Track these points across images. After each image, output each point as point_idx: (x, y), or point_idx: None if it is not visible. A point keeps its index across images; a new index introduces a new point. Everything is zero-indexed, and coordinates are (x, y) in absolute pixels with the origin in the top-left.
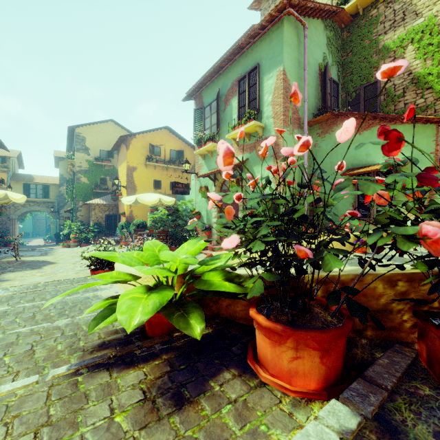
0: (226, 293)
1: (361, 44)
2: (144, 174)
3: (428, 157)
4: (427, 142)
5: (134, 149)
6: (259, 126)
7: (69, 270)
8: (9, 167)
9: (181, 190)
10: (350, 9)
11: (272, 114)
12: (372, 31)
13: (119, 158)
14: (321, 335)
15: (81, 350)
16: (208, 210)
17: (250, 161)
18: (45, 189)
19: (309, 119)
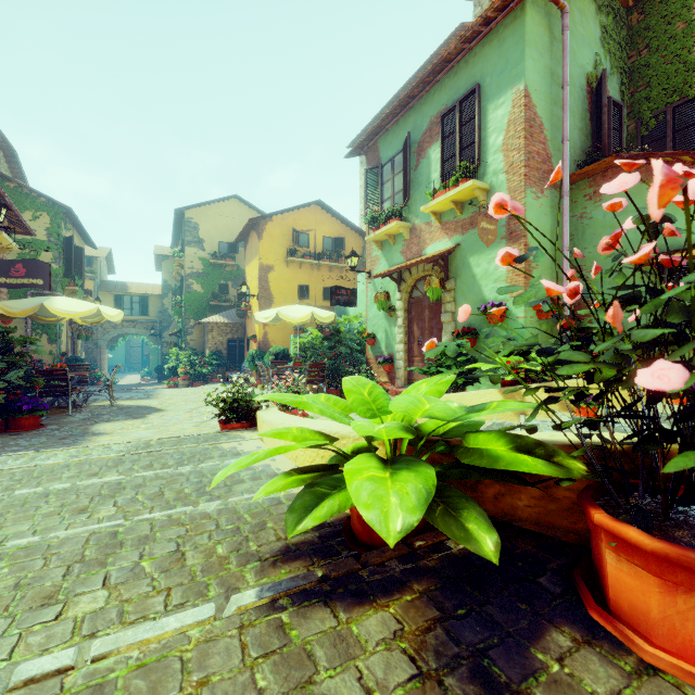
0: (498, 472)
1: (667, 31)
2: (284, 277)
3: None
4: None
5: (269, 238)
6: (480, 189)
7: (184, 421)
8: (96, 272)
9: (344, 298)
10: None
11: (504, 166)
12: (690, 6)
13: (247, 253)
14: None
15: (256, 559)
16: (388, 331)
17: (463, 249)
18: (143, 302)
19: (569, 171)
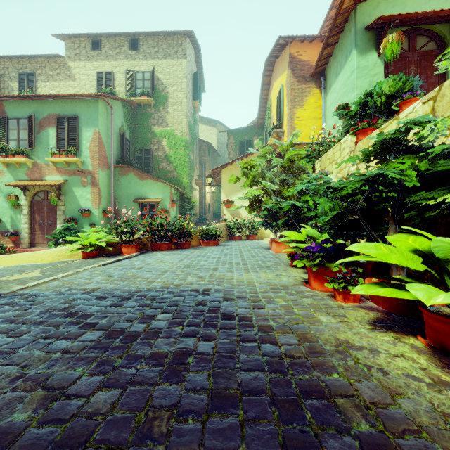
0: (109, 246)
1: (143, 123)
2: None
3: (168, 199)
4: (168, 193)
5: None
6: (79, 161)
7: None
8: None
9: None
10: (137, 101)
11: (90, 156)
12: (148, 120)
13: None
14: (136, 245)
15: None
16: (14, 217)
17: (69, 183)
18: None
19: (113, 162)
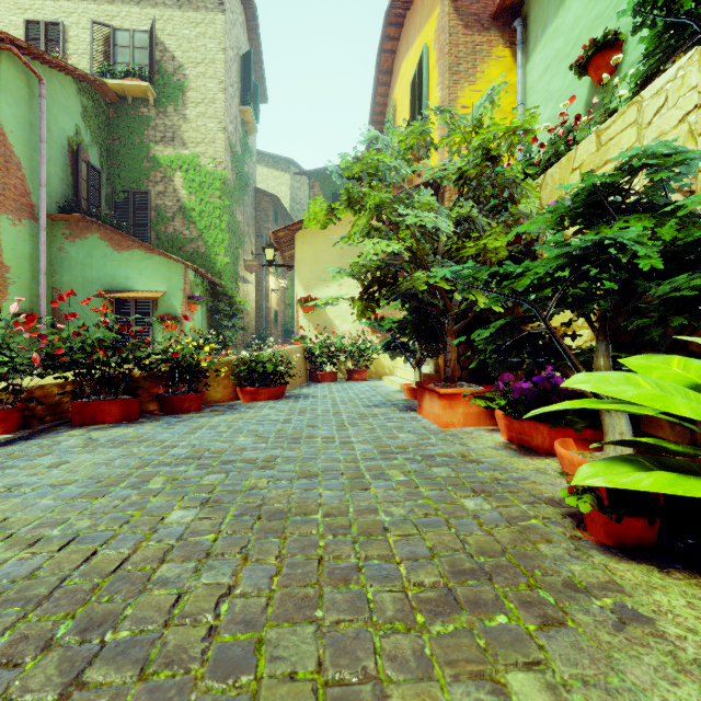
0: None
1: (131, 138)
2: None
3: (180, 293)
4: (179, 279)
5: None
6: None
7: None
8: None
9: None
10: (116, 88)
11: None
12: (143, 131)
13: None
14: None
15: None
16: None
17: None
18: None
19: (50, 209)
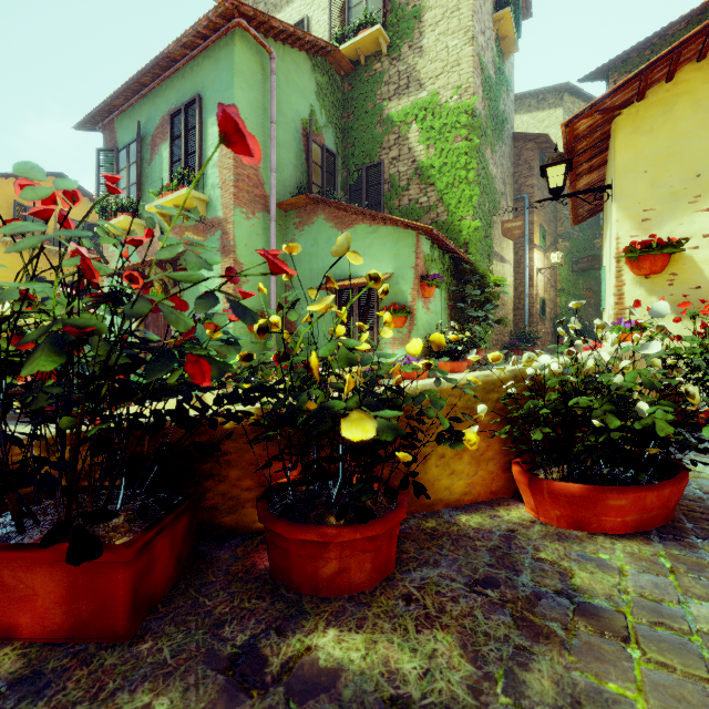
0: None
1: (364, 106)
2: (2, 262)
3: (409, 273)
4: (409, 253)
5: None
6: (199, 199)
7: None
8: None
9: None
10: (349, 52)
11: (219, 182)
12: (376, 92)
13: None
14: None
15: None
16: None
17: None
18: None
19: (284, 200)
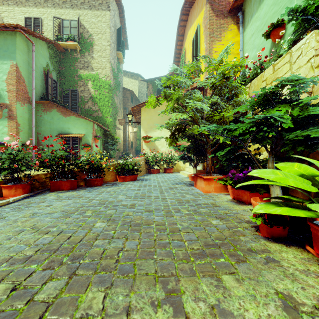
0: None
1: (69, 67)
2: None
3: (91, 135)
4: (91, 128)
5: None
6: None
7: None
8: None
9: None
10: (63, 45)
11: (7, 89)
12: (75, 64)
13: None
14: (22, 184)
15: None
16: None
17: None
18: None
19: (36, 99)
